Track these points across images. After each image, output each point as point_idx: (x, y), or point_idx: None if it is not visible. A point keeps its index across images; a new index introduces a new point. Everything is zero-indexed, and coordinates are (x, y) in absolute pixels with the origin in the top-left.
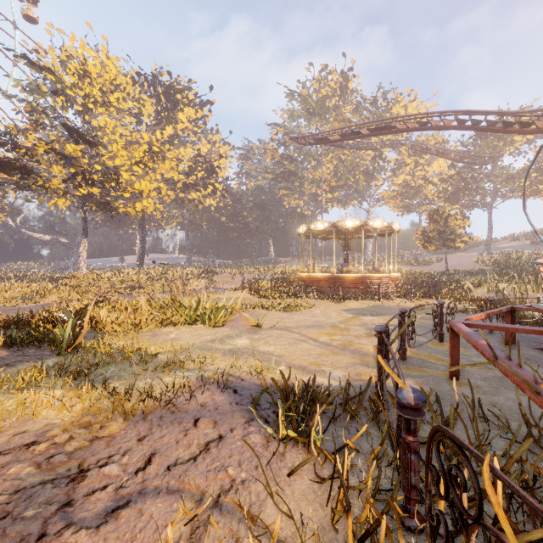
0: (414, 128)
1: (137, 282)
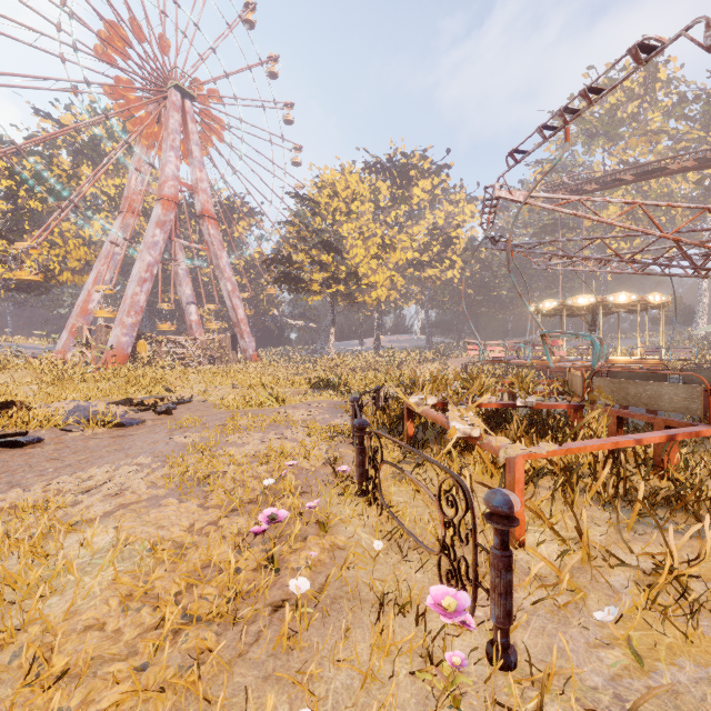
0: (695, 166)
1: (372, 365)
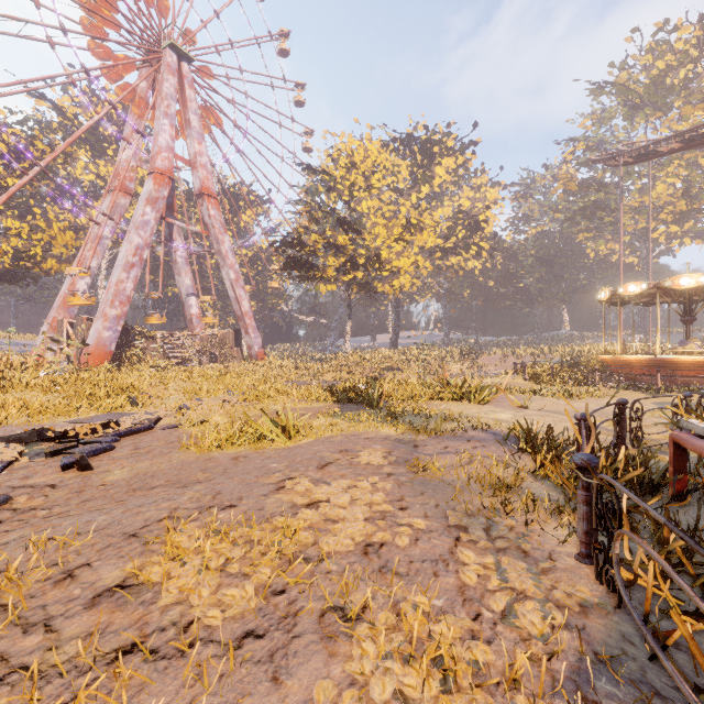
0: None
1: (394, 364)
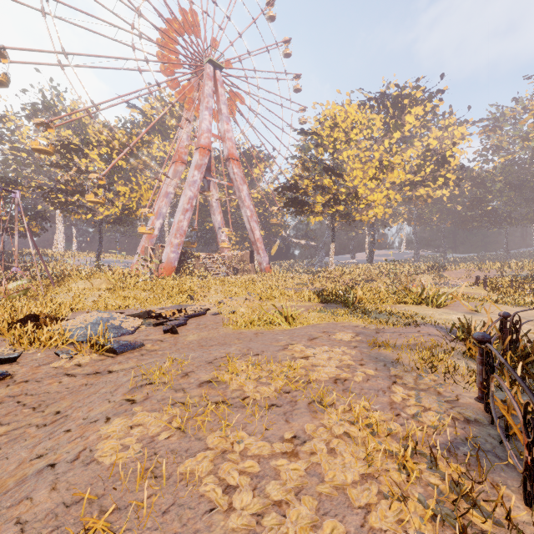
0: None
1: (369, 276)
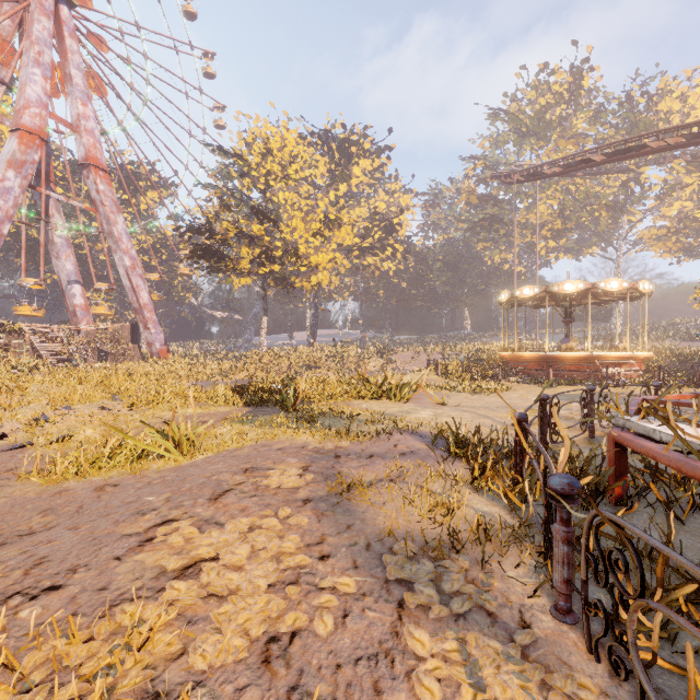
0: (678, 144)
1: (312, 362)
